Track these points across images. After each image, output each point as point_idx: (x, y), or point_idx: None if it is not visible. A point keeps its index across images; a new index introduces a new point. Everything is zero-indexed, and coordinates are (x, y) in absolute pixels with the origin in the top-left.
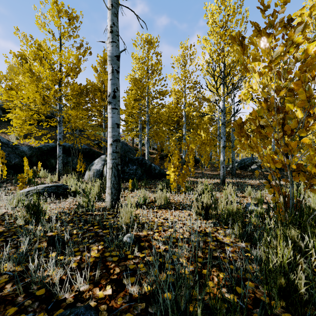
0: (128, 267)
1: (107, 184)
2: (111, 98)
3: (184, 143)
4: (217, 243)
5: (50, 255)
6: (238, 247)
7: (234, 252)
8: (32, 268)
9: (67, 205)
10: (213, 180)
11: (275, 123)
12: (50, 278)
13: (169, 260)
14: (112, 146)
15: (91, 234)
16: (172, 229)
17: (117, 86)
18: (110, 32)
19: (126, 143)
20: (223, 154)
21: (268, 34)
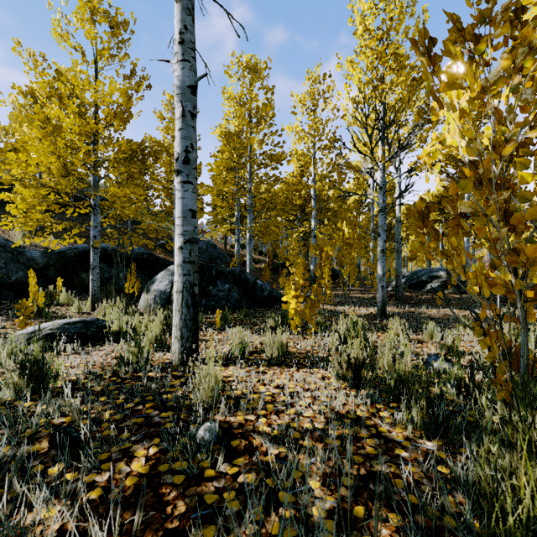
0: (203, 500)
1: (174, 320)
2: (181, 162)
3: (314, 245)
4: (378, 440)
5: (50, 470)
6: (420, 451)
7: (414, 462)
8: (1, 509)
9: (102, 357)
10: (364, 310)
11: (492, 208)
12: (40, 528)
13: (285, 484)
14: (183, 252)
15: (137, 421)
16: (292, 409)
17: (192, 141)
18: (179, 42)
19: (214, 244)
20: (383, 263)
21: (479, 36)
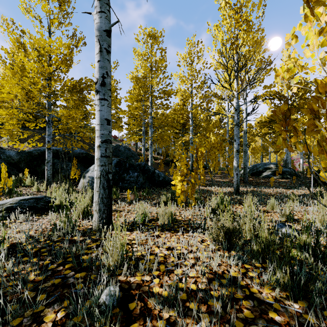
0: None
1: (94, 198)
2: (99, 85)
3: (193, 147)
4: (252, 302)
5: None
6: (290, 314)
7: None
8: None
9: (44, 224)
10: (224, 189)
11: None
12: None
13: None
14: (101, 149)
15: (55, 282)
16: (180, 269)
17: (107, 70)
18: None
19: (129, 148)
20: (237, 159)
21: None
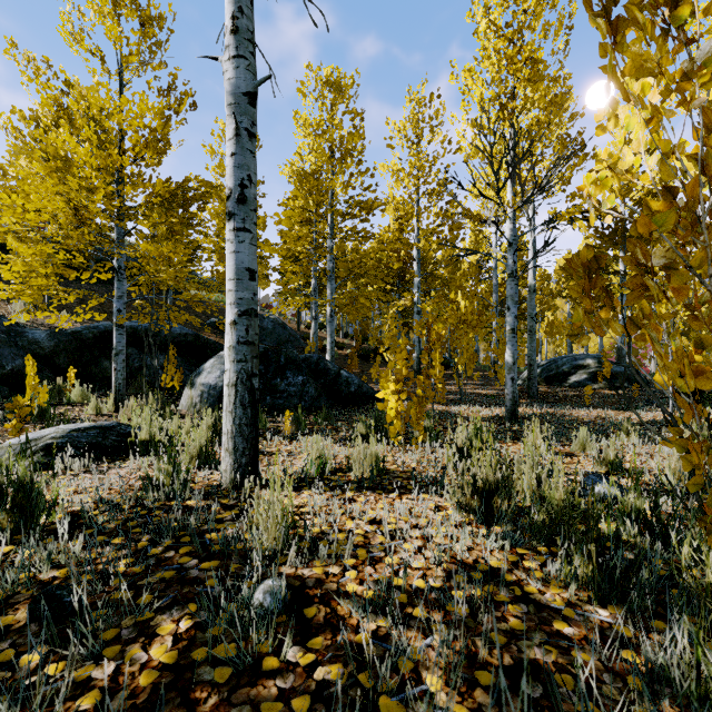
0: None
1: (225, 426)
2: (234, 202)
3: (420, 322)
4: (526, 607)
5: (23, 659)
6: (591, 624)
7: (584, 644)
8: None
9: (124, 478)
10: (487, 411)
11: (700, 256)
12: None
13: (389, 684)
14: (238, 328)
15: (165, 576)
16: (395, 556)
17: (249, 171)
18: (231, 31)
19: (283, 323)
20: (513, 347)
21: None
